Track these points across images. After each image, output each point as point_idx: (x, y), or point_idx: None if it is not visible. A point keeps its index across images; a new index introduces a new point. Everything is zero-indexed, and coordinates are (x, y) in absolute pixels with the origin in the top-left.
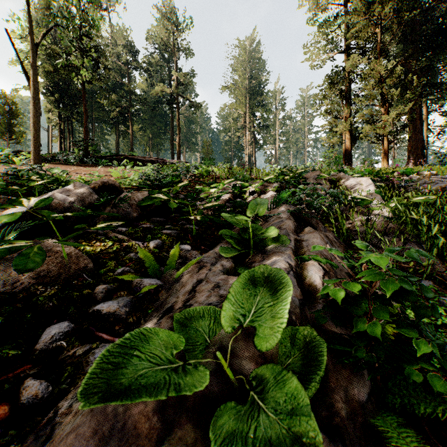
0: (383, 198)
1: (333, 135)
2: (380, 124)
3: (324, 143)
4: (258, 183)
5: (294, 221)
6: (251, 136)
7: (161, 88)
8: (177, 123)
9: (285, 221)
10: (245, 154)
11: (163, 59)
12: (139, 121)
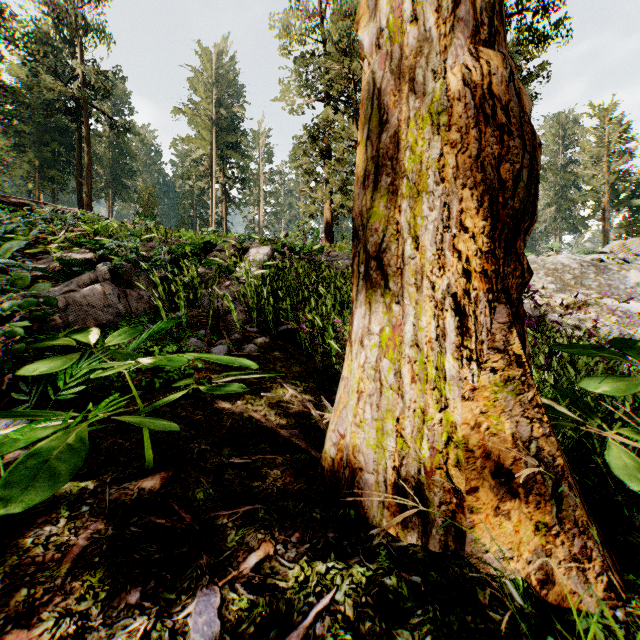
0: (263, 267)
1: (311, 202)
2: (351, 196)
3: (302, 211)
4: (149, 245)
5: (112, 278)
6: (223, 190)
7: (52, 84)
8: (85, 149)
9: (83, 275)
10: (211, 214)
11: (59, 35)
12: (9, 132)
